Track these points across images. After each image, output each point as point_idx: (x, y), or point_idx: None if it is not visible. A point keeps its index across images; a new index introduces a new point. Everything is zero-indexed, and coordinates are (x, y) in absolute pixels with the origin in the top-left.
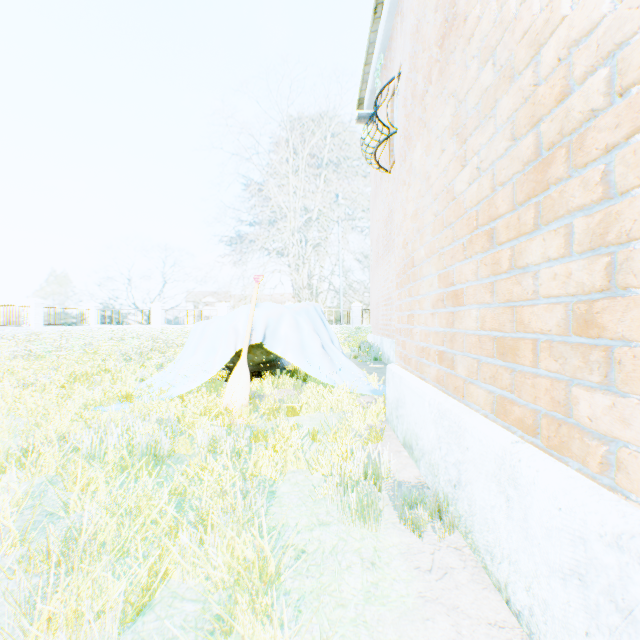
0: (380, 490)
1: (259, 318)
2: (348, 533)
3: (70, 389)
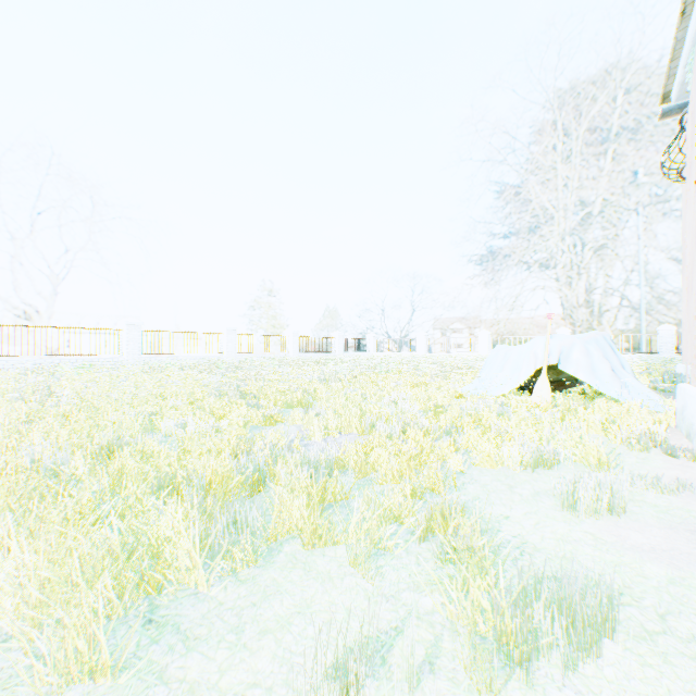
0: (654, 446)
1: (553, 346)
2: (629, 452)
3: (424, 389)
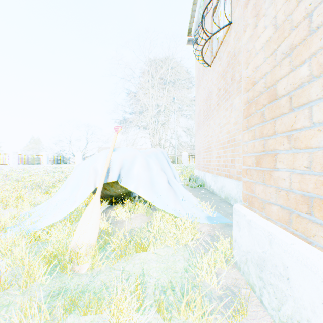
0: None
1: (115, 160)
2: None
3: None
